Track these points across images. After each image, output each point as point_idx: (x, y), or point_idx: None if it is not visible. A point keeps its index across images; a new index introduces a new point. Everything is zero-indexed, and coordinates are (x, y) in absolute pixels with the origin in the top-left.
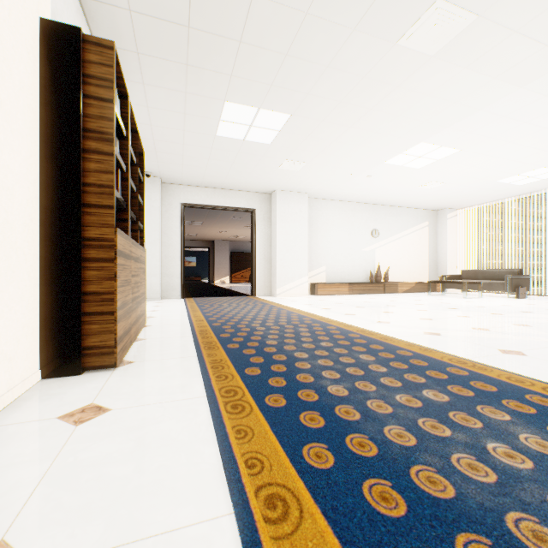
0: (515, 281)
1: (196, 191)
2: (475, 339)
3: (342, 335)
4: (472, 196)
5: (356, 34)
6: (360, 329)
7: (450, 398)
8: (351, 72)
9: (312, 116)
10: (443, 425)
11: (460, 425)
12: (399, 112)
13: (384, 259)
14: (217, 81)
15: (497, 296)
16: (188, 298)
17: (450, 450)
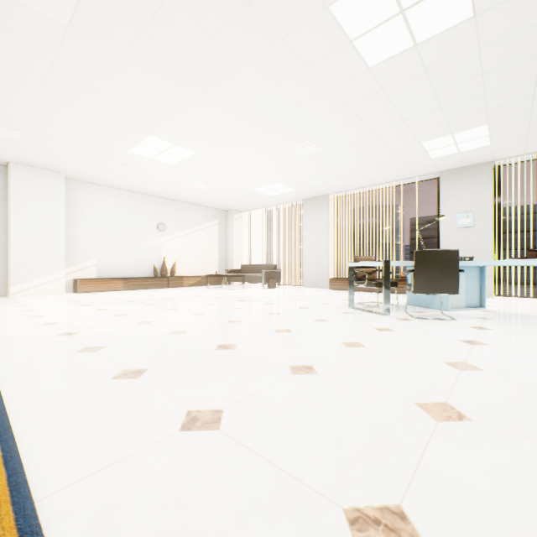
0: (269, 274)
1: None
2: (100, 336)
3: None
4: (245, 201)
5: None
6: None
7: None
8: None
9: None
10: None
11: None
12: (91, 91)
13: (172, 253)
14: None
15: (260, 287)
16: None
17: None
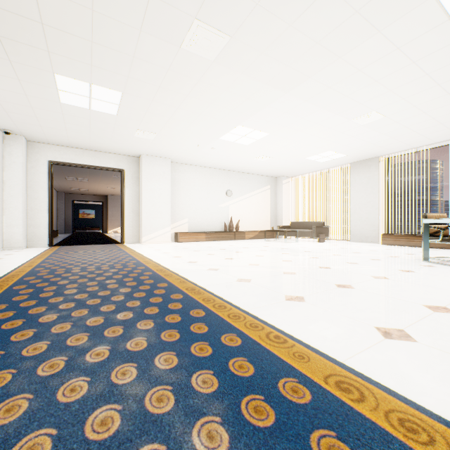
0: (319, 230)
1: (65, 150)
2: (236, 272)
3: (138, 273)
4: (295, 168)
5: (145, 35)
6: (162, 268)
7: (133, 316)
8: (156, 64)
9: (141, 96)
10: (89, 337)
11: (102, 335)
12: (210, 101)
13: (236, 213)
14: (37, 55)
15: (309, 241)
16: (56, 246)
17: (58, 355)
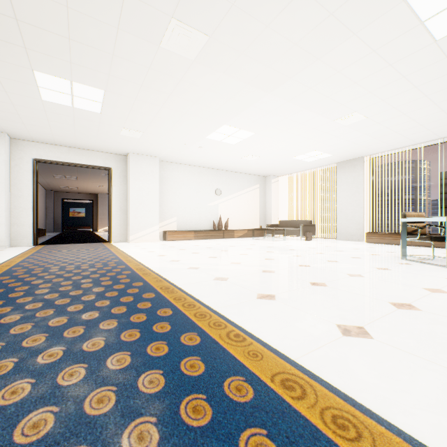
0: (306, 228)
1: (50, 148)
2: (216, 270)
3: (116, 272)
4: (283, 167)
5: (123, 33)
6: (142, 267)
7: (98, 316)
8: (136, 62)
9: (124, 94)
10: (47, 337)
11: (61, 336)
12: (194, 100)
13: (225, 211)
14: (14, 51)
15: (297, 239)
16: (40, 245)
17: (9, 357)
